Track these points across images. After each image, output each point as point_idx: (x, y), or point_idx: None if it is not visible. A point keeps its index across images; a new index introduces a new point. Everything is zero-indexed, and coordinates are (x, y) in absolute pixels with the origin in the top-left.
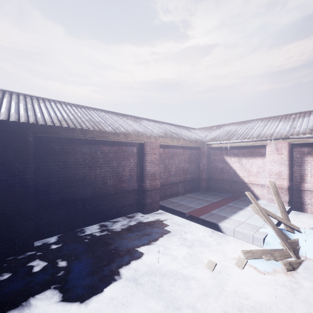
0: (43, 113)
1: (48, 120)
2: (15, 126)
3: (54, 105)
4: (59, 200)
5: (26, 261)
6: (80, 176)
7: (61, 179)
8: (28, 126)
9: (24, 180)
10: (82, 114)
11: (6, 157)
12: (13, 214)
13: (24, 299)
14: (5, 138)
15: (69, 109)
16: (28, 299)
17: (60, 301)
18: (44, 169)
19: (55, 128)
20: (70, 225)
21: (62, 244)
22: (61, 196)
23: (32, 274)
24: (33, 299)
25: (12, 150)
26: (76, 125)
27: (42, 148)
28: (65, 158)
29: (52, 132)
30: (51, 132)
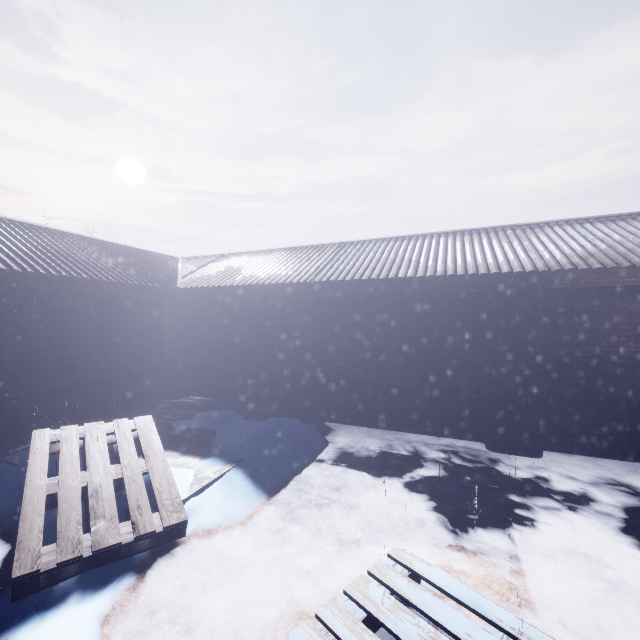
0: (549, 251)
1: (563, 261)
2: (519, 279)
3: (560, 231)
4: (582, 395)
5: (540, 469)
6: (624, 358)
7: (584, 360)
8: (535, 276)
9: (531, 354)
10: (622, 234)
11: (510, 321)
12: (518, 399)
13: (558, 509)
14: (508, 296)
15: (590, 230)
16: (564, 512)
17: (621, 542)
18: (555, 340)
19: (577, 273)
20: (601, 446)
21: (593, 471)
22: (584, 389)
23: (556, 488)
24: (572, 516)
25: (517, 311)
26: (617, 262)
27: (552, 307)
28: (591, 323)
29: (572, 281)
30: (569, 280)
